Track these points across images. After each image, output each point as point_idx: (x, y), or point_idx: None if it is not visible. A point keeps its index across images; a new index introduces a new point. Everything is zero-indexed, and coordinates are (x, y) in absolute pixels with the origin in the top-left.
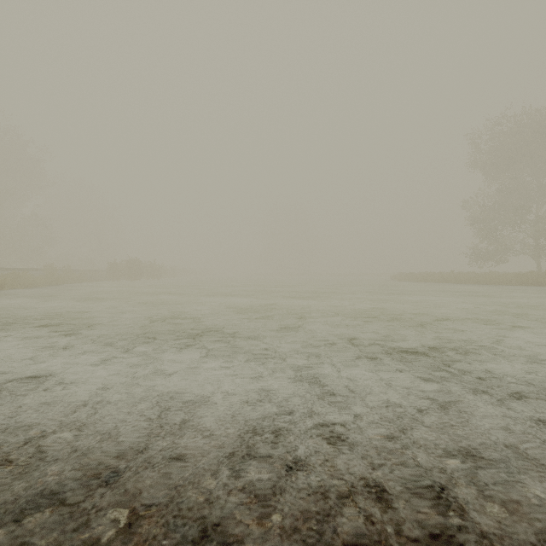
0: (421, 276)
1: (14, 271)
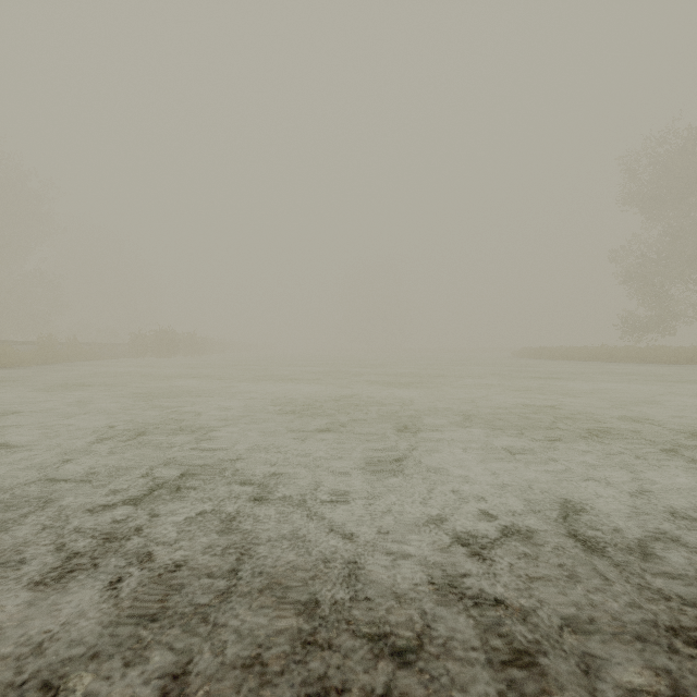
0: (558, 352)
1: None
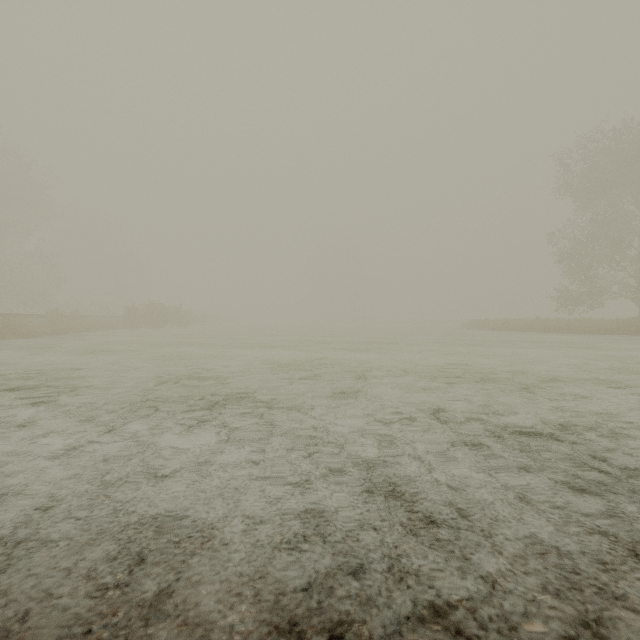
0: (499, 324)
1: (8, 317)
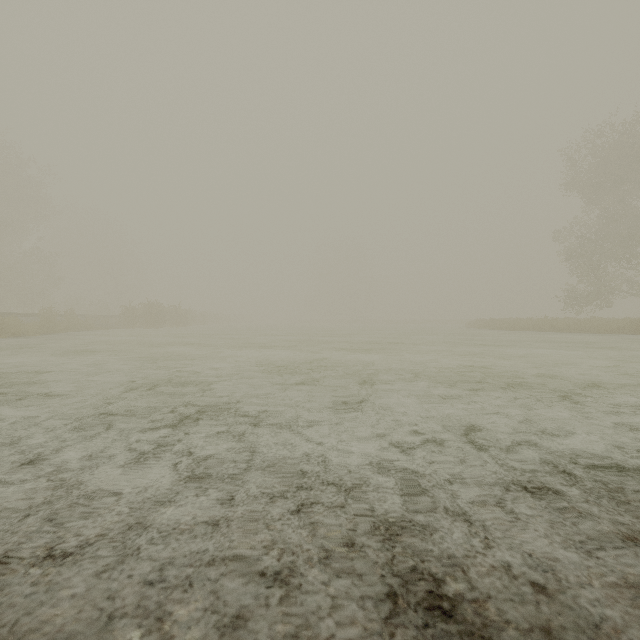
0: (506, 323)
1: None
